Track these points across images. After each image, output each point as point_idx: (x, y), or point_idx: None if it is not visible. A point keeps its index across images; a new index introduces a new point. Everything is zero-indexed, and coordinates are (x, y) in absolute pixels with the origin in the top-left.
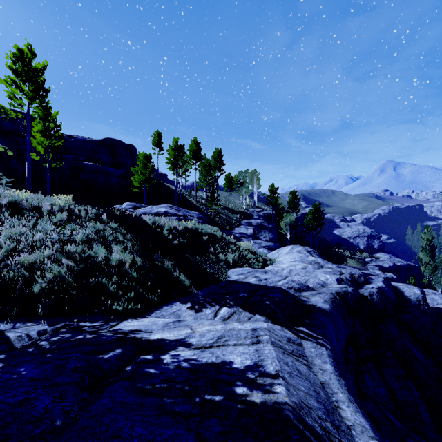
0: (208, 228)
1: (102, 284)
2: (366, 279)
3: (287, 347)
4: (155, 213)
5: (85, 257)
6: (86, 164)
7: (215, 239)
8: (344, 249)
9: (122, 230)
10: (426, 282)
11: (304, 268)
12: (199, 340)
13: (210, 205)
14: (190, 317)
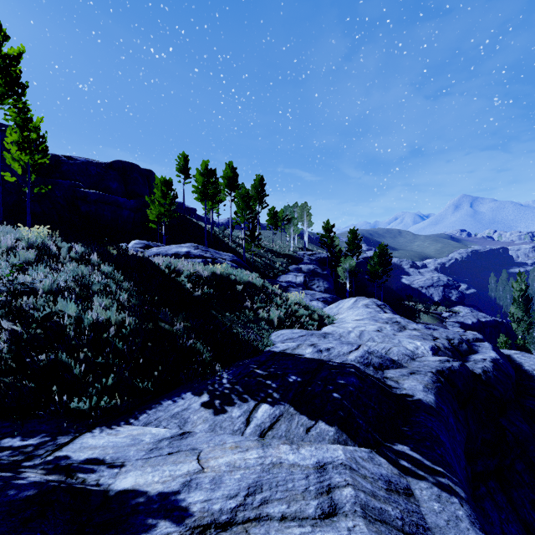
0: (244, 275)
1: (62, 364)
2: (468, 346)
3: (391, 511)
4: (172, 254)
5: (42, 317)
6: (88, 191)
7: (254, 289)
8: (416, 302)
9: (118, 276)
10: (521, 343)
11: (380, 330)
12: (209, 497)
13: (250, 246)
14: (203, 424)
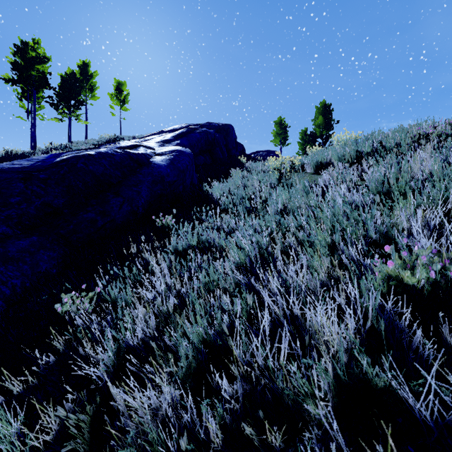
0: None
1: None
2: None
3: None
4: None
5: None
6: None
7: None
8: None
9: None
10: None
11: None
12: None
13: None
14: None
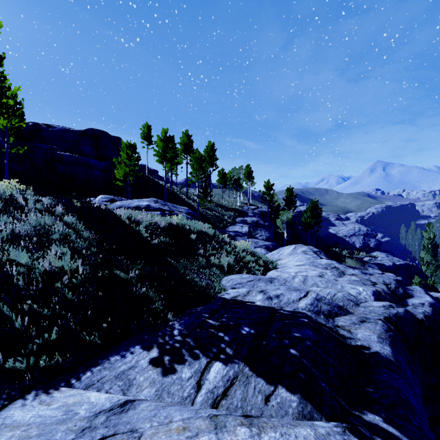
0: (197, 225)
1: (5, 316)
2: (403, 290)
3: None
4: (134, 207)
5: None
6: (63, 154)
7: (207, 238)
8: (341, 248)
9: (79, 226)
10: (430, 283)
11: (322, 275)
12: None
13: (203, 201)
14: (149, 388)
